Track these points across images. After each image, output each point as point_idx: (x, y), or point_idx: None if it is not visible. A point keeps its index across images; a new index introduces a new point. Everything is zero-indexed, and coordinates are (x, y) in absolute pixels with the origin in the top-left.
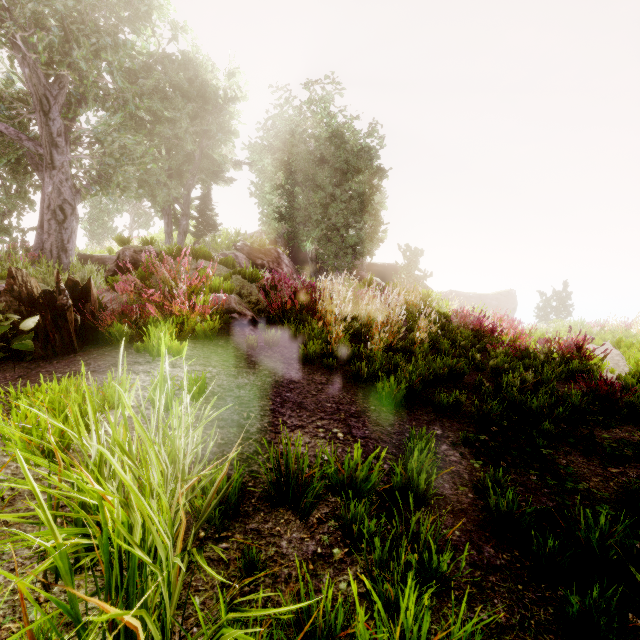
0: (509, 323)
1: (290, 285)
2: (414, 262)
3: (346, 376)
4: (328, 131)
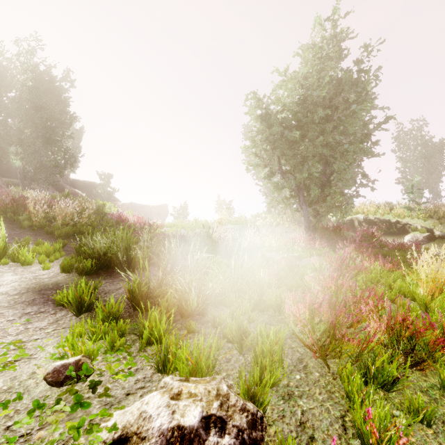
0: (136, 218)
1: (3, 193)
2: (107, 182)
3: (42, 233)
4: (34, 79)
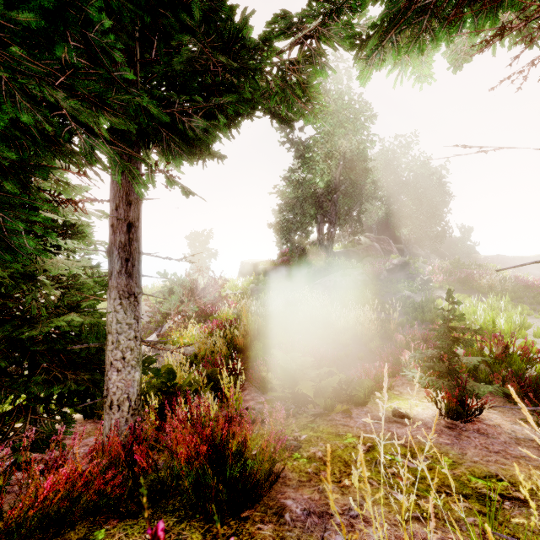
0: None
1: None
2: (467, 236)
3: (492, 296)
4: (413, 164)
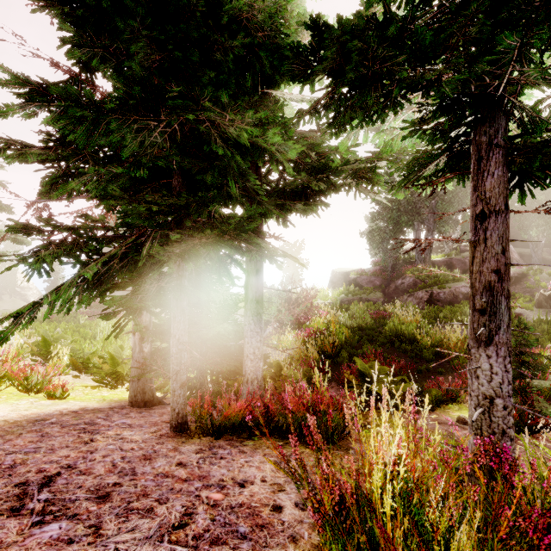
0: None
1: None
2: None
3: None
4: None
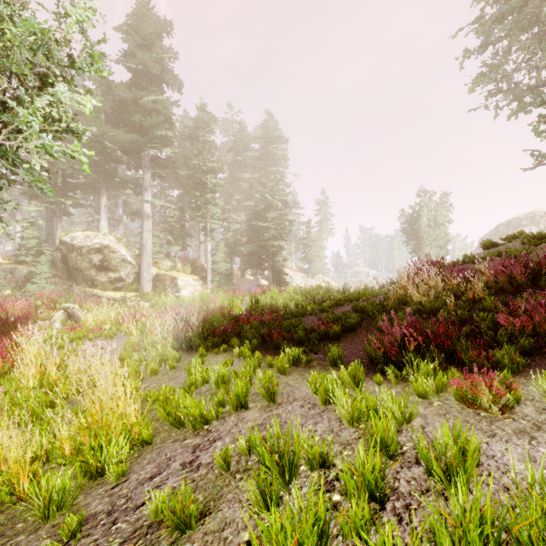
0: None
1: None
2: None
3: None
4: None
